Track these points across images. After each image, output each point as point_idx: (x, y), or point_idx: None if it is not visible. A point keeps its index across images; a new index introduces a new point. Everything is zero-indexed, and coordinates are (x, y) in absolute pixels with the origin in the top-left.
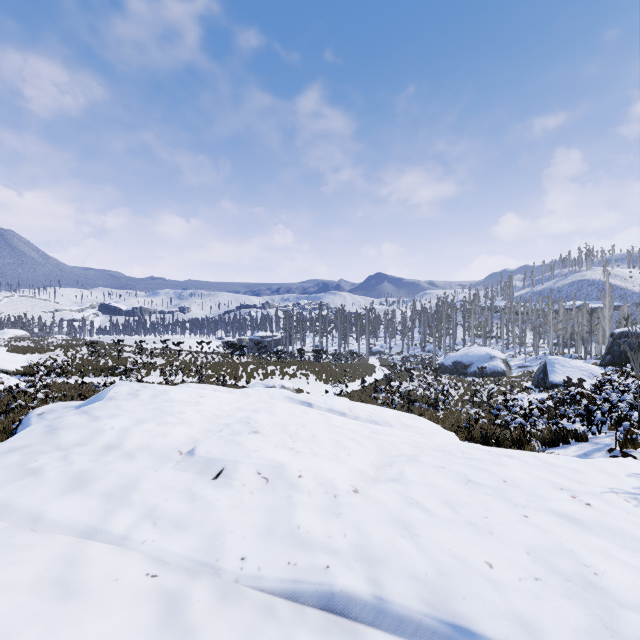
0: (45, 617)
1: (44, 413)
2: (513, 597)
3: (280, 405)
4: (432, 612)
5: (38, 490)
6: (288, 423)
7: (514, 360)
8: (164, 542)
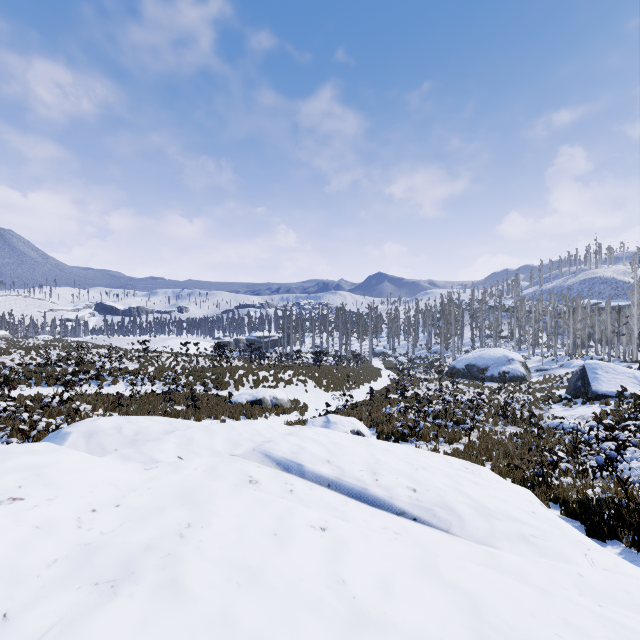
0: None
1: None
2: None
3: (222, 507)
4: None
5: None
6: None
7: (528, 362)
8: None
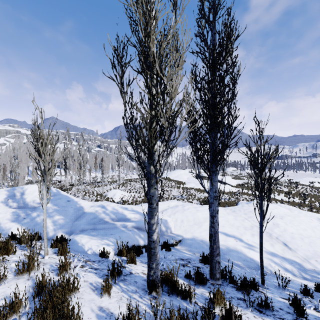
0: (241, 221)
1: (241, 202)
2: (299, 248)
3: (302, 217)
4: (283, 241)
5: (240, 213)
6: (295, 221)
7: None
8: (253, 223)
